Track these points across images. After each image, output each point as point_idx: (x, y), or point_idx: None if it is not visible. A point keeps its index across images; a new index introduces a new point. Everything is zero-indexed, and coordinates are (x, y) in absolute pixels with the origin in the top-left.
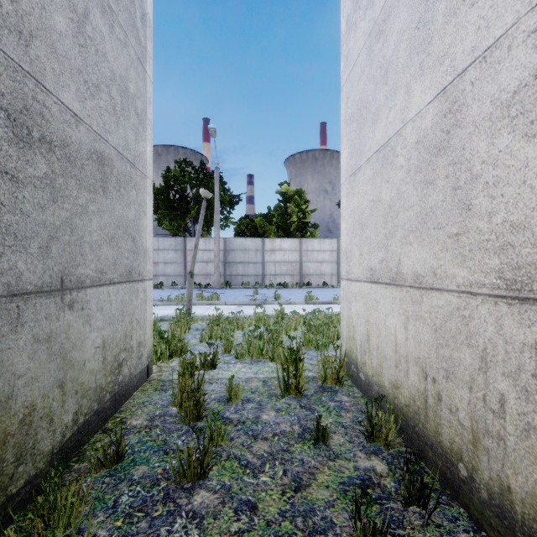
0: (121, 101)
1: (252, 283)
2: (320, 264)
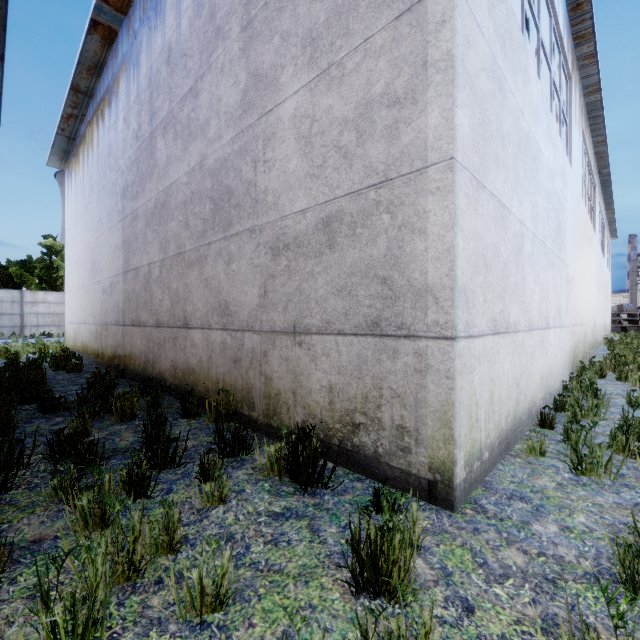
0: None
1: (8, 334)
2: None
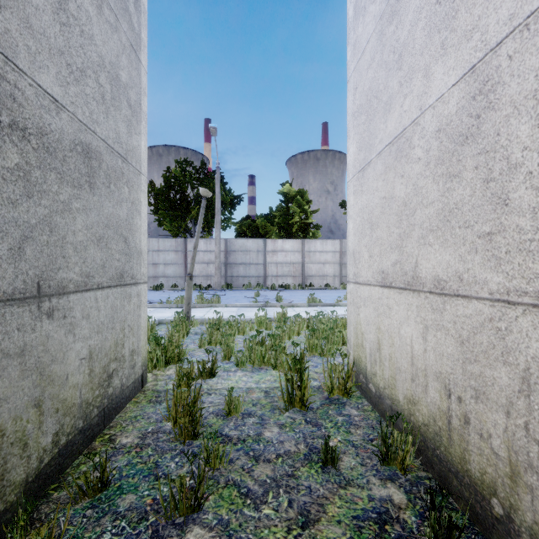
0: (111, 90)
1: (254, 284)
2: (322, 265)
